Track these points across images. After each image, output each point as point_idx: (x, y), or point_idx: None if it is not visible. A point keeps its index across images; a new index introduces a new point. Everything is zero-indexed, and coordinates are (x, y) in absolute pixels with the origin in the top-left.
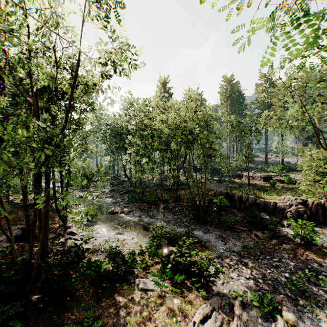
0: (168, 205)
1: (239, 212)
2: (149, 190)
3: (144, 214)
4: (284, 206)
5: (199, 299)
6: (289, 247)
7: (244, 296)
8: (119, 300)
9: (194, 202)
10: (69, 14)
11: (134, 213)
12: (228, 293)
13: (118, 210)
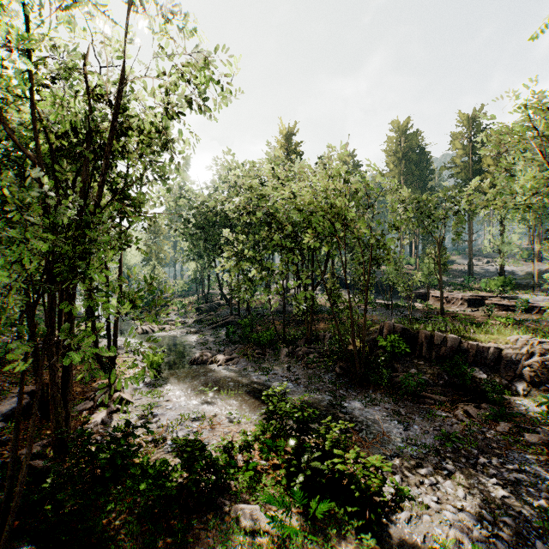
0: (297, 350)
1: (429, 365)
2: (262, 321)
3: (253, 366)
4: (517, 355)
5: None
6: (535, 439)
7: None
8: None
9: (344, 345)
10: None
11: (234, 363)
12: (421, 542)
13: (207, 357)
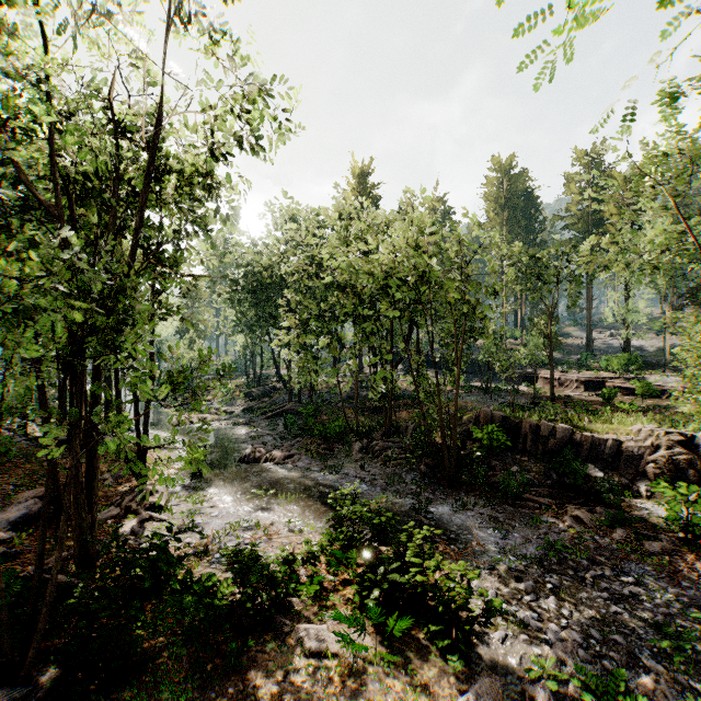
0: (372, 444)
1: (534, 461)
2: (329, 409)
3: (319, 464)
4: (640, 448)
5: (448, 679)
6: (657, 547)
7: (559, 675)
8: (255, 682)
9: (430, 437)
10: None
11: (295, 461)
12: (517, 664)
13: (260, 454)
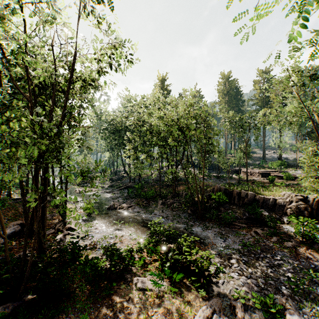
0: (167, 201)
1: (238, 208)
2: (148, 185)
3: (143, 210)
4: (284, 202)
5: (199, 299)
6: (290, 244)
7: (246, 297)
8: (116, 301)
9: (192, 198)
10: (65, 7)
11: (132, 208)
12: (228, 293)
13: (117, 205)
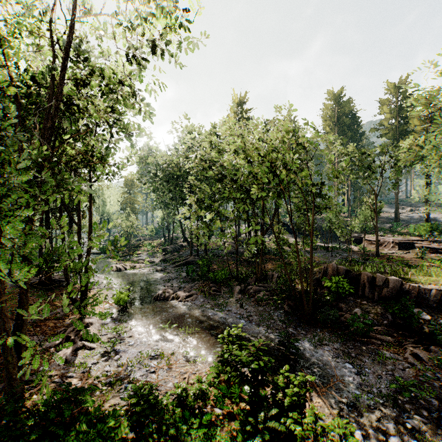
0: (248, 288)
1: (372, 305)
2: (218, 261)
3: (210, 302)
4: None
5: None
6: None
7: None
8: None
9: (292, 286)
10: None
11: (193, 299)
12: None
13: (168, 294)
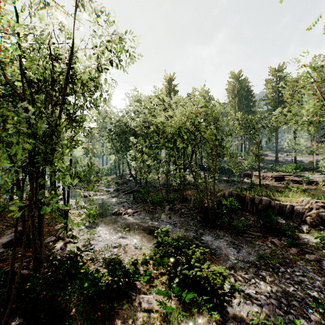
0: (174, 206)
1: (252, 215)
2: (154, 190)
3: (149, 216)
4: (303, 209)
5: (212, 323)
6: (313, 257)
7: (267, 322)
8: (117, 324)
9: (202, 203)
10: None
11: (138, 214)
12: (246, 316)
13: (122, 211)
